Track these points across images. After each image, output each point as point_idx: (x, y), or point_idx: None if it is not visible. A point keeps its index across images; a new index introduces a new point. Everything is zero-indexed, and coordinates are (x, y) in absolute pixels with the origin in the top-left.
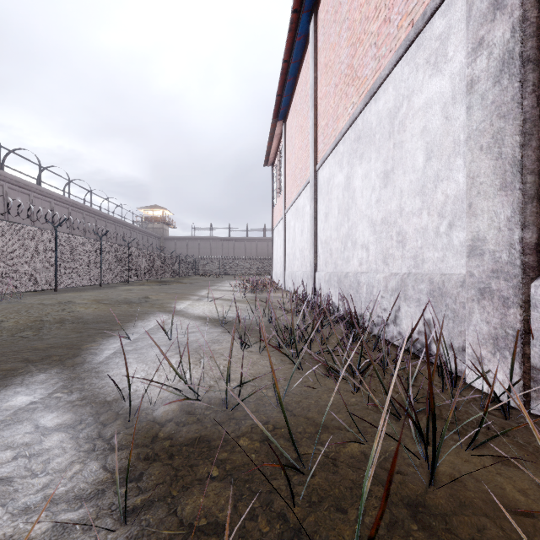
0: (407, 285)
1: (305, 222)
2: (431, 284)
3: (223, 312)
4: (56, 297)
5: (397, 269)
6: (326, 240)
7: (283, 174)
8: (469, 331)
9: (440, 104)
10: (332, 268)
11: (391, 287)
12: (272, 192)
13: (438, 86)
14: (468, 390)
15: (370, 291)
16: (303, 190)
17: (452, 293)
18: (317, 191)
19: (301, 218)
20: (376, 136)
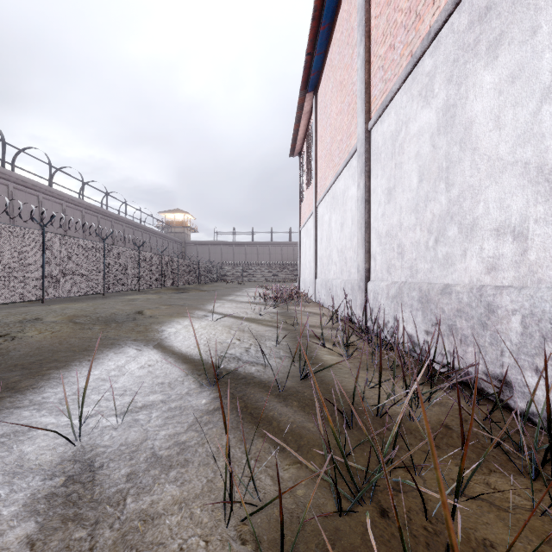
0: None
1: (348, 211)
2: None
3: (215, 358)
4: (32, 311)
5: None
6: (390, 232)
7: (313, 158)
8: None
9: None
10: (402, 276)
11: None
12: (300, 186)
13: None
14: None
15: (543, 332)
16: (344, 167)
17: None
18: (370, 161)
19: (341, 208)
20: None
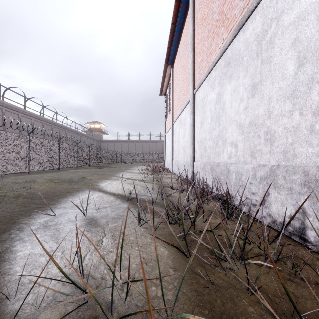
0: (277, 175)
1: (186, 128)
2: (306, 176)
3: (128, 192)
4: (27, 177)
5: (265, 161)
6: (202, 140)
7: (171, 99)
8: None
9: (316, 12)
10: (206, 159)
11: (259, 176)
12: (165, 111)
13: None
14: None
15: (239, 178)
16: (185, 107)
17: None
18: (195, 107)
19: (184, 126)
20: (244, 58)
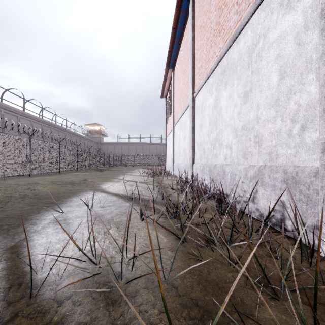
0: (264, 174)
1: (187, 131)
2: (285, 174)
3: (130, 191)
4: (28, 179)
5: (255, 162)
6: (201, 143)
7: (172, 102)
8: (324, 213)
9: (293, 34)
10: (204, 161)
11: (250, 175)
12: (166, 114)
13: (291, 20)
14: (323, 262)
15: (233, 178)
16: (185, 111)
17: (306, 181)
18: (194, 111)
19: (184, 129)
20: (238, 67)
